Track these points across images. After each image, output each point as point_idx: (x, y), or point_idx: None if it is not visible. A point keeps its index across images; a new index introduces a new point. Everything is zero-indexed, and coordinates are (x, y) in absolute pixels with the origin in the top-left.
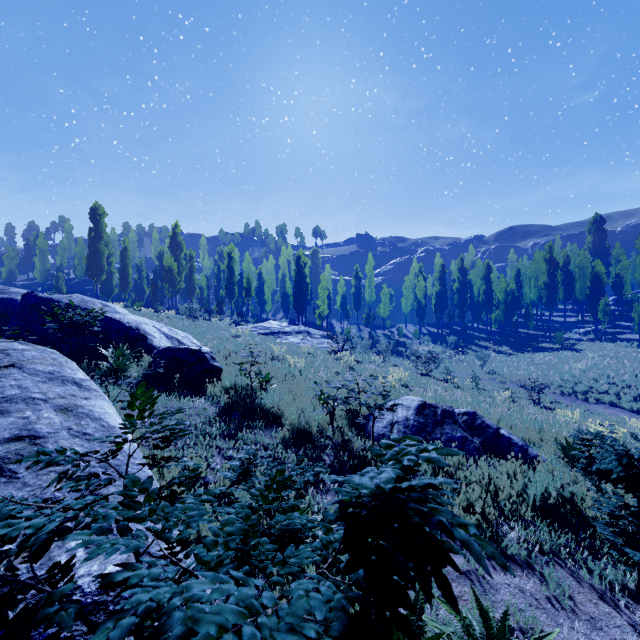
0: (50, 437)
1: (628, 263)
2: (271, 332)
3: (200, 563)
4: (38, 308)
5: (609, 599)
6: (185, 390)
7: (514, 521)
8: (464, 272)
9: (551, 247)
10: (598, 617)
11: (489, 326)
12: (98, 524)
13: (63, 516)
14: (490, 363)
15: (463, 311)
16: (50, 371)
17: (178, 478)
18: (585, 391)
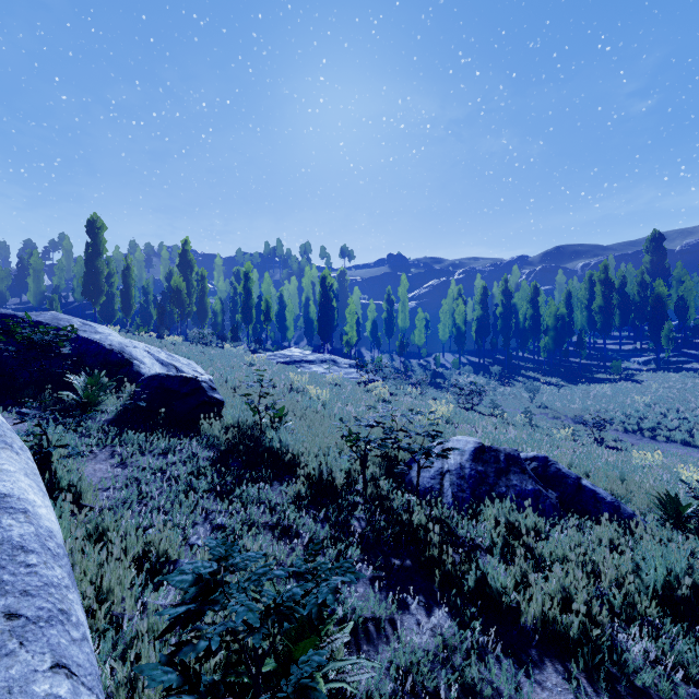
0: None
1: (692, 284)
2: (292, 361)
3: None
4: None
5: None
6: (172, 429)
7: (630, 622)
8: (508, 295)
9: (606, 266)
10: None
11: (536, 355)
12: None
13: None
14: (540, 396)
15: (508, 338)
16: None
17: None
18: (652, 428)
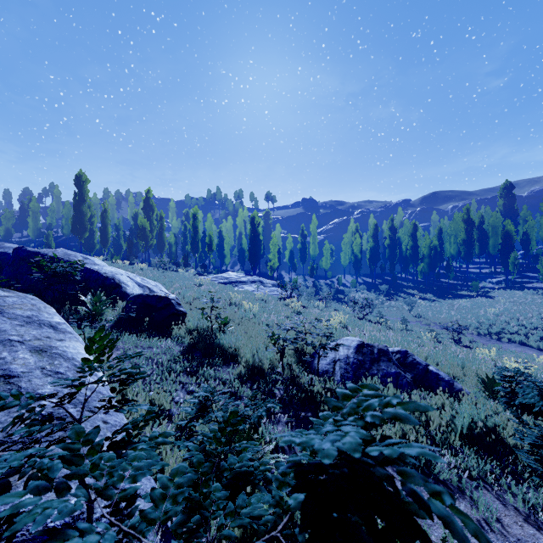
0: (24, 376)
1: (534, 223)
2: (229, 281)
3: (145, 521)
4: (27, 260)
5: (533, 521)
6: (154, 332)
7: (444, 448)
8: (394, 230)
9: (468, 209)
10: (524, 539)
11: (415, 276)
12: (36, 481)
13: (7, 466)
14: (416, 308)
15: (393, 264)
16: (28, 315)
17: (131, 423)
18: (498, 332)
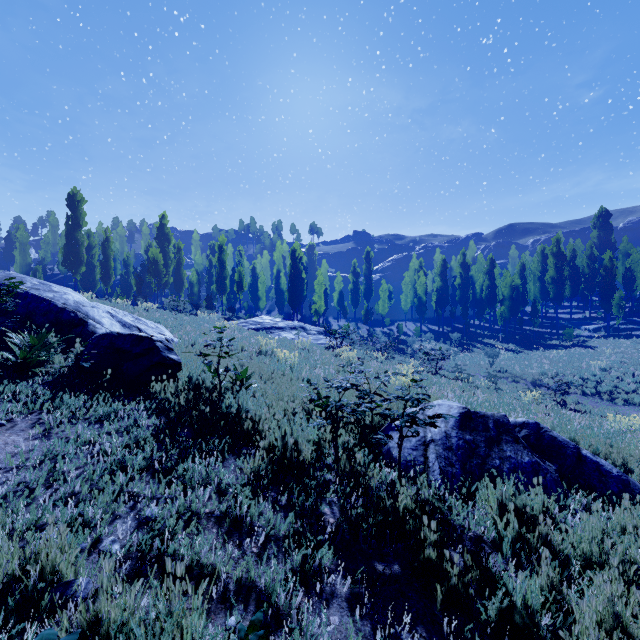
0: None
1: (639, 257)
2: (263, 327)
3: None
4: None
5: None
6: (117, 393)
7: None
8: (466, 267)
9: (558, 240)
10: None
11: (491, 323)
12: None
13: None
14: (499, 361)
15: (466, 307)
16: None
17: None
18: (610, 391)
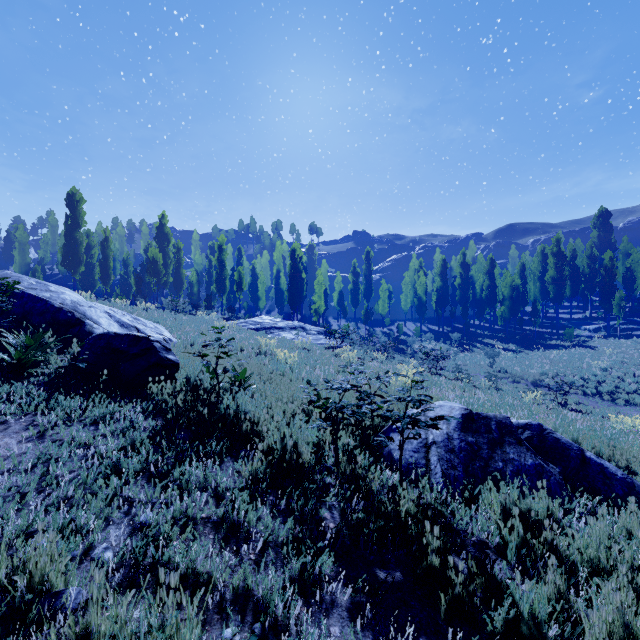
0: None
1: (639, 257)
2: (262, 327)
3: None
4: None
5: None
6: (113, 394)
7: None
8: (466, 267)
9: (559, 240)
10: None
11: (492, 323)
12: None
13: None
14: (499, 361)
15: (466, 307)
16: None
17: None
18: (611, 391)
